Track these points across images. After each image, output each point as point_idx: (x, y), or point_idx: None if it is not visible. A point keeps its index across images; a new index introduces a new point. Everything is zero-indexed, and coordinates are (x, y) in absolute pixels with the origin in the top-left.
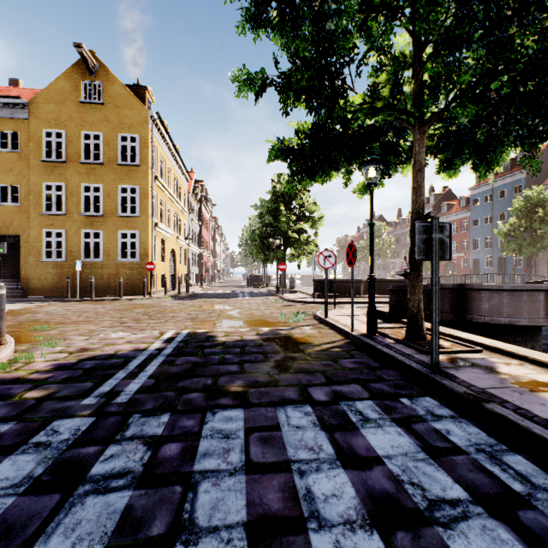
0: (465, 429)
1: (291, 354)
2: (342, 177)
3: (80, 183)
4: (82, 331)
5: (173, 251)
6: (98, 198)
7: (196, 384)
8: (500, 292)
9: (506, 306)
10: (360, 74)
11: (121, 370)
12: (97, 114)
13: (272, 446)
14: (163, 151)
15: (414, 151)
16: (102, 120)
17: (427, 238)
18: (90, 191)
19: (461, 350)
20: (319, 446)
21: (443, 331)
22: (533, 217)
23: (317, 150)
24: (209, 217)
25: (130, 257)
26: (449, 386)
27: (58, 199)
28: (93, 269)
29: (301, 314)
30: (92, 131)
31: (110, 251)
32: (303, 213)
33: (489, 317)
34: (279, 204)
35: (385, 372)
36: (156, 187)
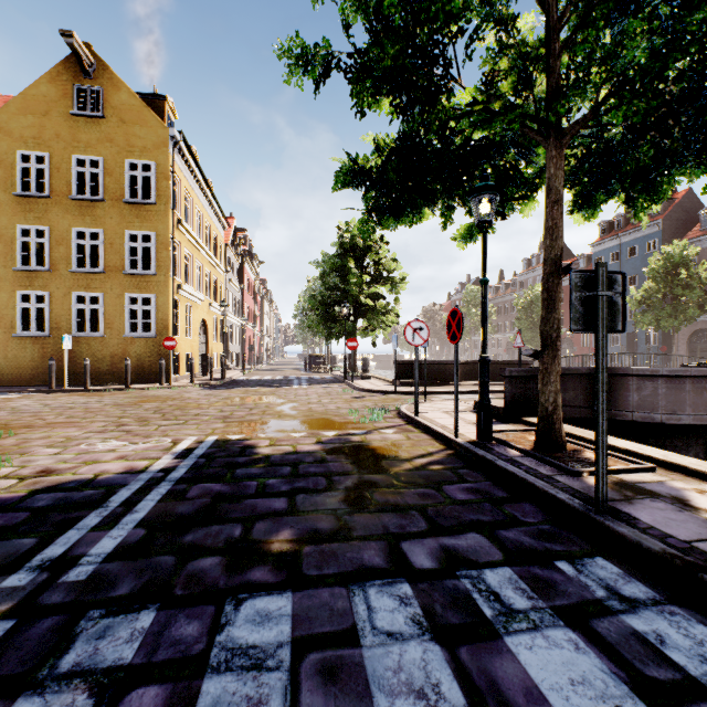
0: (687, 631)
1: (369, 475)
2: (440, 216)
3: (70, 227)
4: (55, 440)
5: (204, 322)
6: (97, 248)
7: (214, 538)
8: (654, 379)
9: (663, 399)
10: (471, 55)
11: (94, 510)
12: (95, 131)
13: (345, 689)
14: (190, 186)
15: (548, 175)
16: (102, 140)
17: (589, 297)
18: (85, 238)
19: (624, 469)
20: (435, 686)
21: (587, 437)
22: (674, 281)
23: (405, 173)
24: (254, 278)
25: (142, 330)
26: (631, 538)
27: (39, 248)
28: (90, 347)
29: (380, 410)
30: (87, 155)
31: (113, 322)
32: (380, 273)
33: (639, 413)
34: (348, 259)
35: (518, 507)
36: (179, 235)
